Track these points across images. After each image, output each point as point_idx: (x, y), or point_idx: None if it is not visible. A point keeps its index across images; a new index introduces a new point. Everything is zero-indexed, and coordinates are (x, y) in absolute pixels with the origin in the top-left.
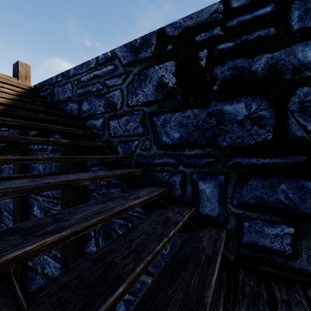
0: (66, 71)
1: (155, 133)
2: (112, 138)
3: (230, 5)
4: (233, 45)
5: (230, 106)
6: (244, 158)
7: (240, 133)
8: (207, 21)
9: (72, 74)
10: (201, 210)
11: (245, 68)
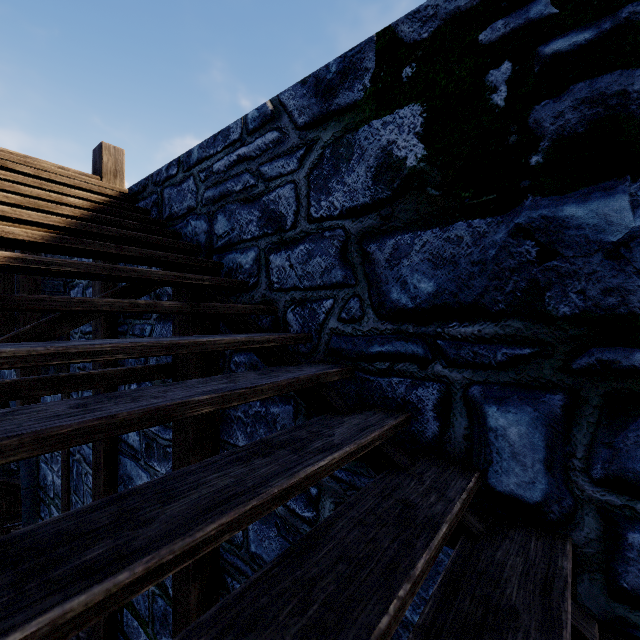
0: (185, 154)
1: (372, 281)
2: (275, 294)
3: None
4: (593, 37)
5: (580, 205)
6: (628, 351)
7: (615, 280)
8: None
9: (196, 159)
10: (495, 481)
11: (630, 96)
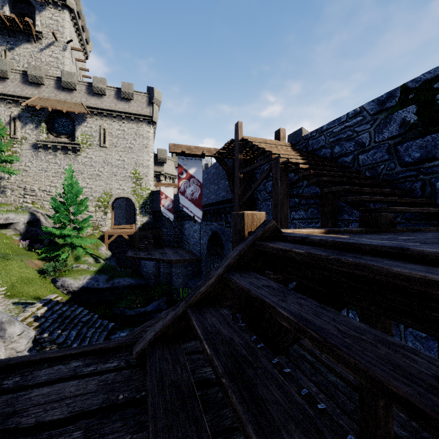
0: (319, 128)
1: (398, 157)
2: (361, 167)
3: None
4: None
5: None
6: None
7: None
8: None
9: (325, 129)
10: (438, 202)
11: None
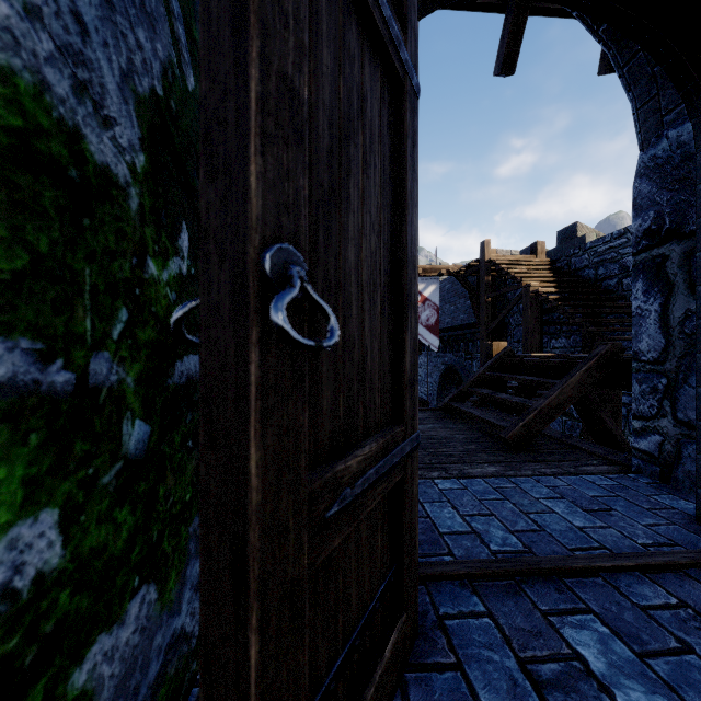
0: (583, 245)
1: None
2: (625, 292)
3: None
4: None
5: None
6: None
7: None
8: None
9: (589, 247)
10: None
11: None
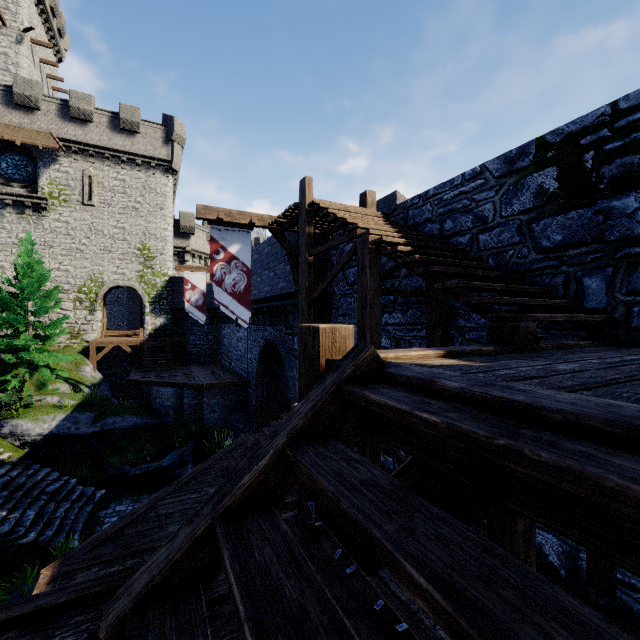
0: (424, 192)
1: (533, 239)
2: (482, 252)
3: (618, 107)
4: (622, 144)
5: (618, 201)
6: (634, 248)
7: (629, 225)
8: (593, 124)
9: (432, 194)
10: (587, 305)
11: (634, 164)
